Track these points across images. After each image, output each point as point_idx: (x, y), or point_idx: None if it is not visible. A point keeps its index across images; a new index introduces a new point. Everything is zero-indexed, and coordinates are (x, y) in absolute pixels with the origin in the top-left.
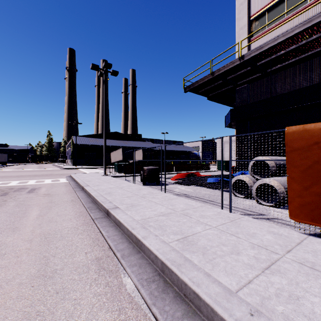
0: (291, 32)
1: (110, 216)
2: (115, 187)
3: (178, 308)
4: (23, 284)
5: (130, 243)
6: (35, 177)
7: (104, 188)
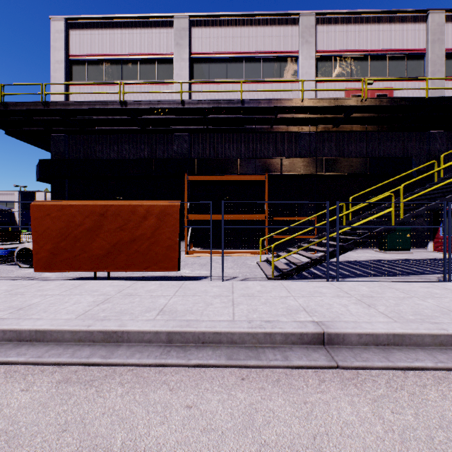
0: (94, 105)
1: None
2: None
3: None
4: None
5: None
6: None
7: None
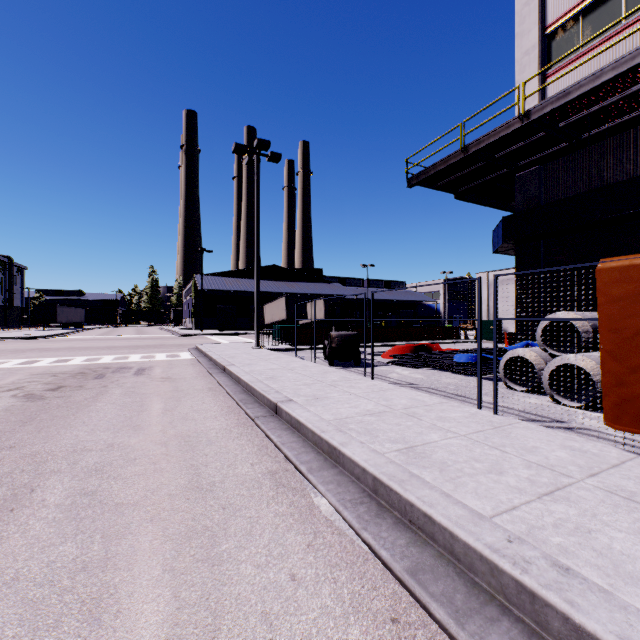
0: (629, 60)
1: (279, 414)
2: (281, 369)
3: (400, 535)
4: (174, 495)
5: (318, 454)
6: (137, 349)
7: (261, 369)
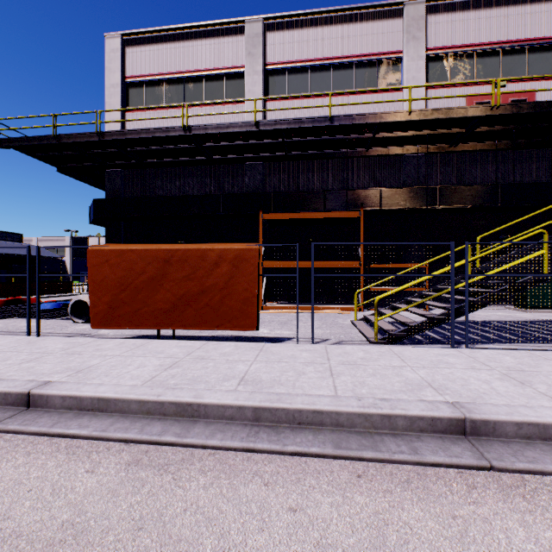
0: (153, 132)
1: None
2: None
3: None
4: None
5: None
6: None
7: None
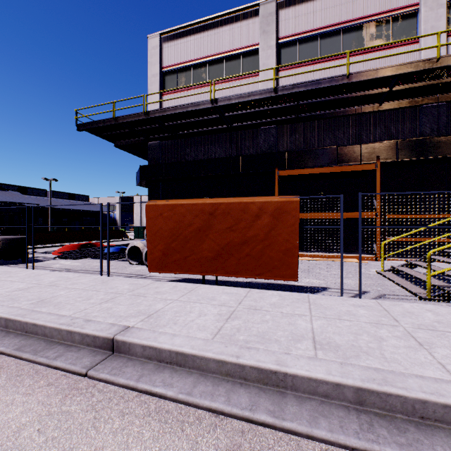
0: (187, 107)
1: None
2: None
3: (17, 339)
4: None
5: None
6: None
7: None
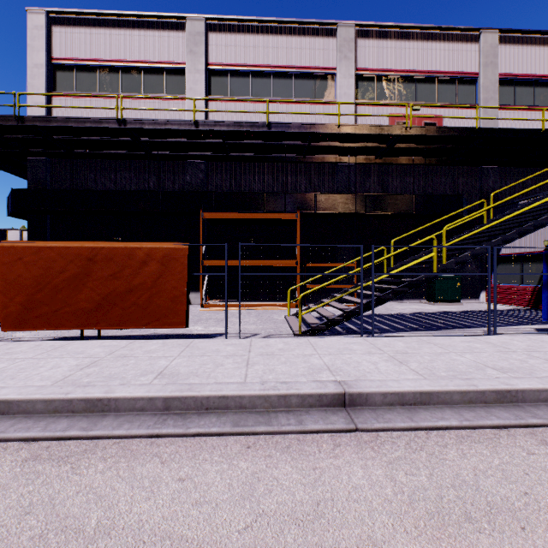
0: (83, 122)
1: None
2: None
3: None
4: None
5: None
6: None
7: None
